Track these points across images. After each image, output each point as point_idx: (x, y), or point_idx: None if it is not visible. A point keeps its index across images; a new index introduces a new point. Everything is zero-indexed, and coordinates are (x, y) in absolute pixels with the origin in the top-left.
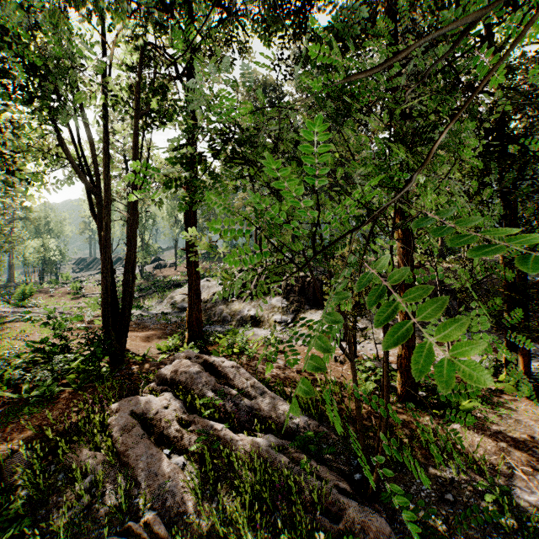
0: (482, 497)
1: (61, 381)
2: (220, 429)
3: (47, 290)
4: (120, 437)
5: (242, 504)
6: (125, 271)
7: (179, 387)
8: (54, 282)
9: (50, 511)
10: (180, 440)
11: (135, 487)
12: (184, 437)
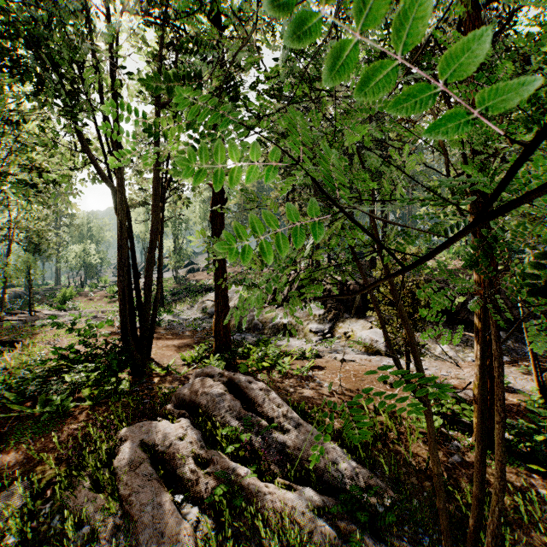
0: None
1: (78, 395)
2: (243, 474)
3: (87, 294)
4: (125, 476)
5: None
6: (146, 275)
7: (199, 412)
8: (94, 286)
9: None
10: (195, 485)
11: None
12: (200, 481)
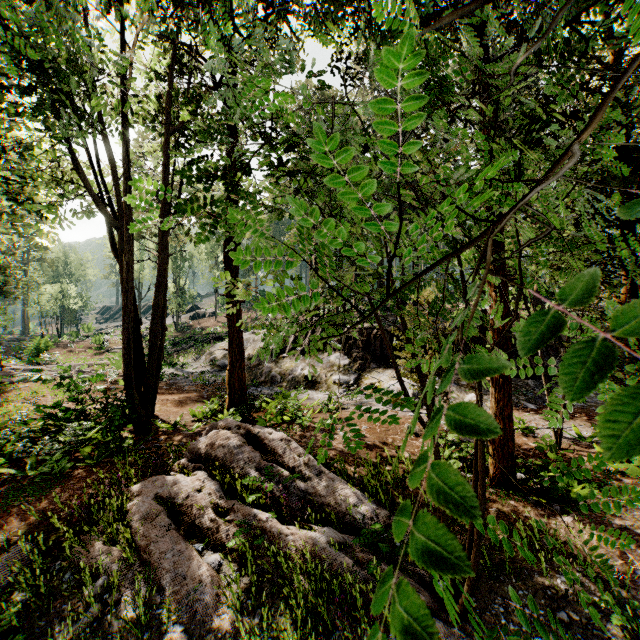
0: (606, 617)
1: (75, 455)
2: (265, 519)
3: (66, 345)
4: (141, 528)
5: (293, 620)
6: (151, 321)
7: (216, 465)
8: (74, 335)
9: (52, 623)
10: (215, 533)
11: (157, 593)
12: (221, 529)
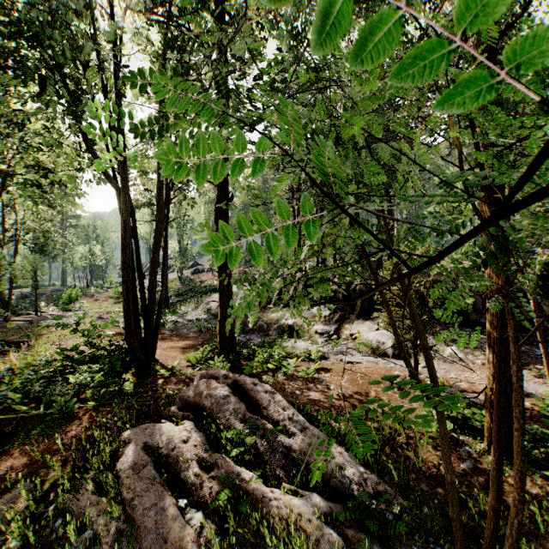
0: None
1: (83, 396)
2: (248, 478)
3: (92, 295)
4: (128, 479)
5: None
6: (150, 276)
7: (203, 414)
8: (99, 286)
9: None
10: (199, 489)
11: None
12: (204, 485)
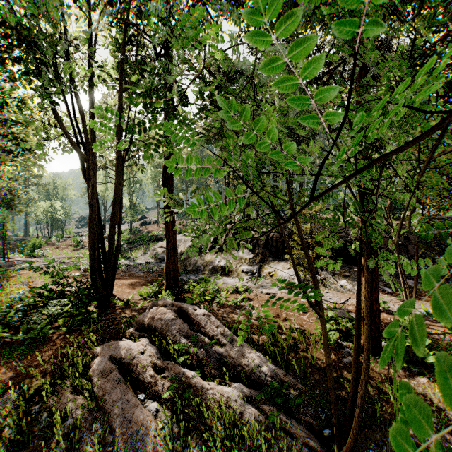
0: None
1: (54, 324)
2: (191, 376)
3: (54, 243)
4: (99, 381)
5: None
6: (110, 227)
7: (155, 333)
8: (59, 236)
9: None
10: (154, 386)
11: (110, 433)
12: (158, 383)
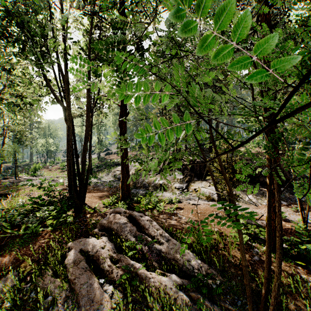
0: None
1: (44, 224)
2: (138, 267)
3: (48, 167)
4: (71, 269)
5: None
6: (82, 156)
7: (113, 233)
8: (52, 162)
9: None
10: (111, 273)
11: (77, 308)
12: (113, 271)
